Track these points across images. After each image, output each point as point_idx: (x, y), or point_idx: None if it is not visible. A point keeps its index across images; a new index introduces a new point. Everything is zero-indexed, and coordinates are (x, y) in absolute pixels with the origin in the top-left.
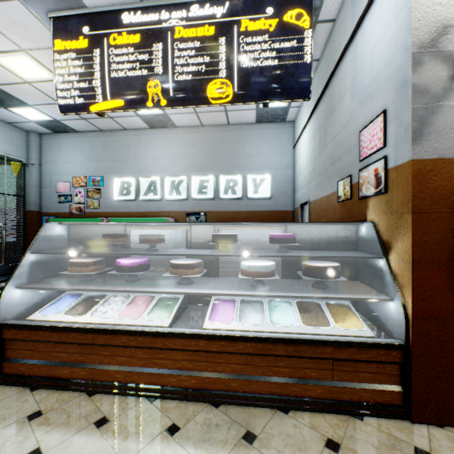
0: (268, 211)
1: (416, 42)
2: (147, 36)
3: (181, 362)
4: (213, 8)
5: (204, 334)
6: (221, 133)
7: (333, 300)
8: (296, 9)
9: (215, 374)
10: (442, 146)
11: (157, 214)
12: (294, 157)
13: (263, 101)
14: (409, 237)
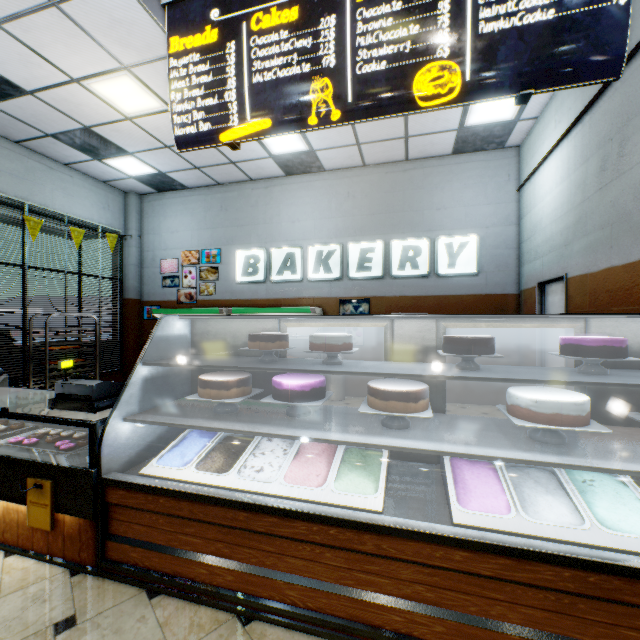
0: (473, 295)
1: None
2: (310, 7)
3: (412, 585)
4: None
5: (464, 539)
6: (394, 175)
7: None
8: None
9: (485, 621)
10: None
11: (295, 302)
12: (520, 206)
13: (521, 92)
14: None
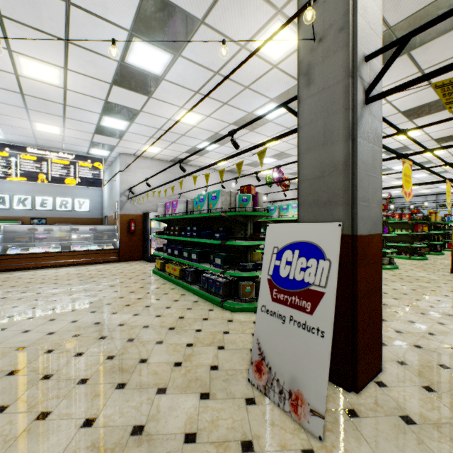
0: (88, 218)
1: (121, 192)
2: (40, 158)
3: (66, 258)
4: (69, 155)
5: (73, 251)
6: None
7: (108, 244)
8: (98, 163)
9: (76, 260)
10: (125, 212)
11: (5, 218)
12: (103, 192)
13: (87, 187)
14: (120, 228)
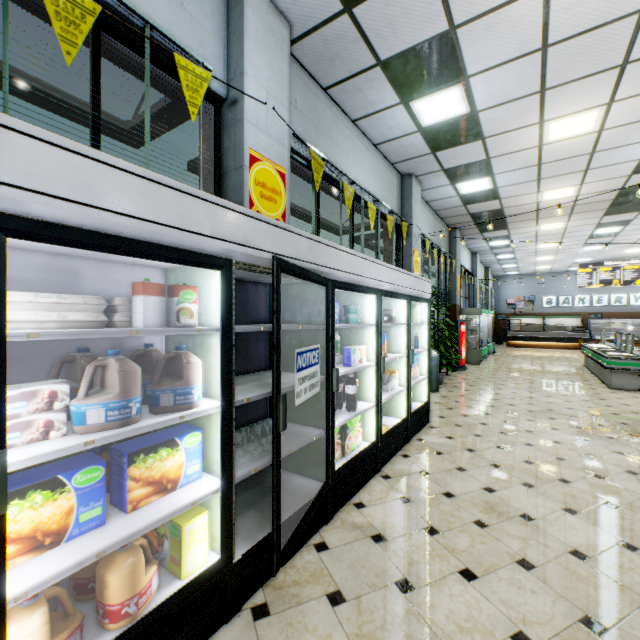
0: None
1: None
2: (613, 268)
3: None
4: (638, 261)
5: None
6: None
7: None
8: None
9: None
10: None
11: (568, 314)
12: None
13: None
14: None
